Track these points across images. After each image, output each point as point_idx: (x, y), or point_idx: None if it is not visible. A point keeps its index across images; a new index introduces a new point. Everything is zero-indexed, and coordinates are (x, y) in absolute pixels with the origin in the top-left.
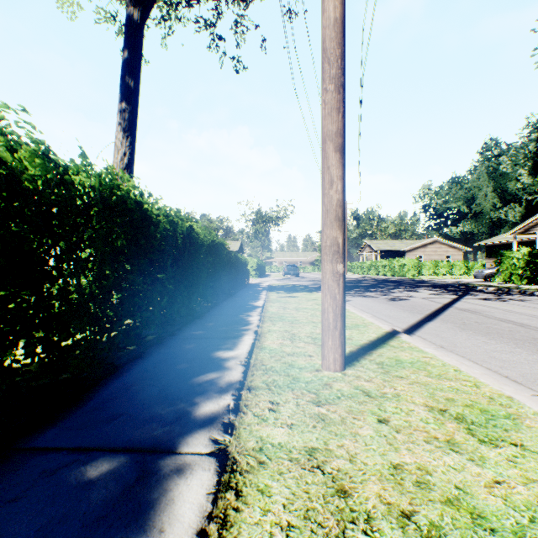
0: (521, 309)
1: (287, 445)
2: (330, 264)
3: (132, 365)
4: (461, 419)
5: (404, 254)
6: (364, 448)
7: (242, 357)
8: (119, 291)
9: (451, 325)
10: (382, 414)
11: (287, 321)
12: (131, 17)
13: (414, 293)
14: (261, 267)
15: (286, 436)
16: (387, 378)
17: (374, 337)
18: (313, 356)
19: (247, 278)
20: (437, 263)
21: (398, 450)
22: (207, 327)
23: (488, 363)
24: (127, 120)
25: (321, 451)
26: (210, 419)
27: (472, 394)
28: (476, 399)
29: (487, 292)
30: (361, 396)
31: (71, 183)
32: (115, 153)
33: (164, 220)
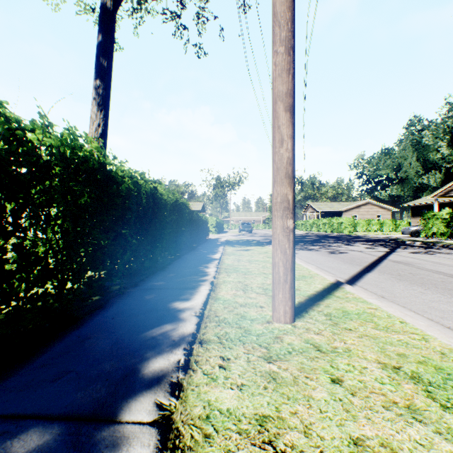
0: (448, 261)
1: (237, 411)
2: (281, 220)
3: (91, 316)
4: (418, 379)
5: (341, 213)
6: (319, 416)
7: (197, 308)
8: (82, 245)
9: (388, 276)
10: (334, 373)
11: (241, 272)
12: (105, 5)
13: (351, 247)
14: (219, 225)
15: (235, 400)
16: (337, 331)
17: (320, 288)
18: (264, 307)
19: (207, 234)
20: (369, 221)
21: (357, 418)
22: (168, 278)
23: (429, 313)
24: (101, 95)
25: (273, 421)
26: (158, 378)
27: (423, 349)
28: (428, 355)
29: (415, 246)
30: (312, 351)
31: (26, 140)
32: (90, 124)
33: (129, 181)
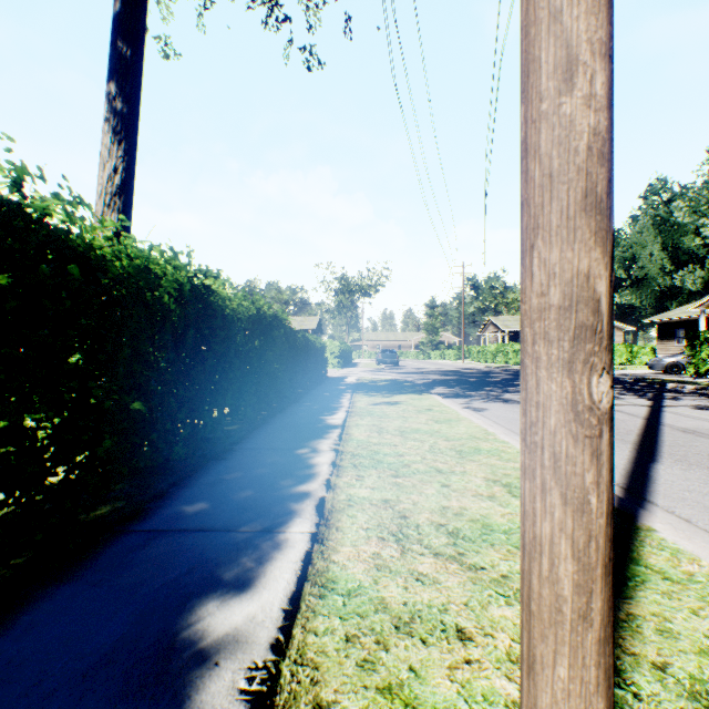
0: None
1: None
2: (564, 375)
3: None
4: None
5: None
6: None
7: (261, 642)
8: None
9: (707, 475)
10: None
11: (387, 468)
12: None
13: None
14: (345, 353)
15: None
16: None
17: None
18: (471, 640)
19: (324, 370)
20: None
21: None
22: (221, 487)
23: None
24: (119, 114)
25: None
26: None
27: None
28: None
29: (689, 392)
30: None
31: None
32: (100, 168)
33: None
